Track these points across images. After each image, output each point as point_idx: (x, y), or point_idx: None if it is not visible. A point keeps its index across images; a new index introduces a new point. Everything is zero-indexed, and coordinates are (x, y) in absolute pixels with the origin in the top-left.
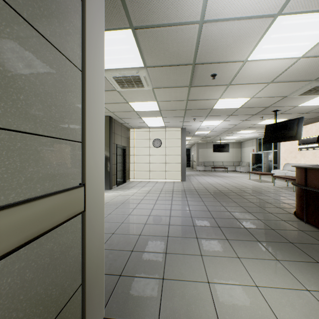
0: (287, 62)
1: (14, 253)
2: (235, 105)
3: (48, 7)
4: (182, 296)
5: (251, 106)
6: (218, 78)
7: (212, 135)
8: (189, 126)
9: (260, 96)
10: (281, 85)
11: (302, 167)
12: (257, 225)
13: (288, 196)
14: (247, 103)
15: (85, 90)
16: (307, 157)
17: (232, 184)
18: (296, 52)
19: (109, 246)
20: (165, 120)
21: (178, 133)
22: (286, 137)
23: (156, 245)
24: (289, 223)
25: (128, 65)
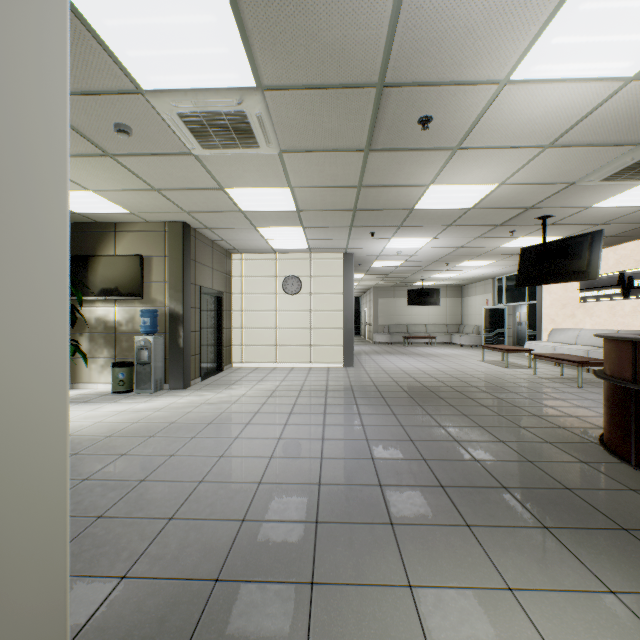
0: (598, 91)
1: None
2: (462, 201)
3: None
4: None
5: (496, 206)
6: (434, 128)
7: (406, 271)
8: (360, 249)
9: (519, 181)
10: (569, 155)
11: (628, 338)
12: (529, 476)
13: (572, 399)
14: (490, 198)
15: None
16: (597, 316)
17: (451, 373)
18: (625, 62)
19: (153, 567)
20: (309, 235)
21: (338, 264)
22: (567, 273)
23: (286, 556)
24: (600, 469)
25: (216, 79)
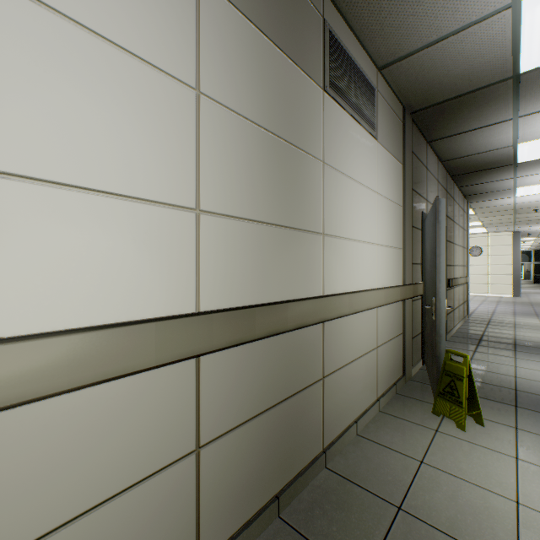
0: None
1: (464, 284)
2: None
3: (465, 242)
4: (500, 318)
5: None
6: None
7: None
8: (524, 229)
9: None
10: None
11: None
12: None
13: None
14: None
15: (467, 253)
16: None
17: None
18: None
19: None
20: (487, 229)
21: (507, 238)
22: None
23: (485, 313)
24: None
25: None
